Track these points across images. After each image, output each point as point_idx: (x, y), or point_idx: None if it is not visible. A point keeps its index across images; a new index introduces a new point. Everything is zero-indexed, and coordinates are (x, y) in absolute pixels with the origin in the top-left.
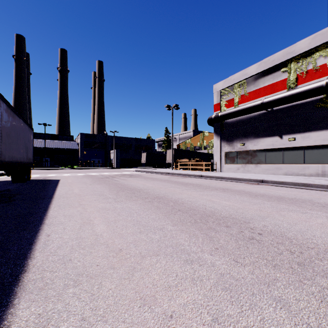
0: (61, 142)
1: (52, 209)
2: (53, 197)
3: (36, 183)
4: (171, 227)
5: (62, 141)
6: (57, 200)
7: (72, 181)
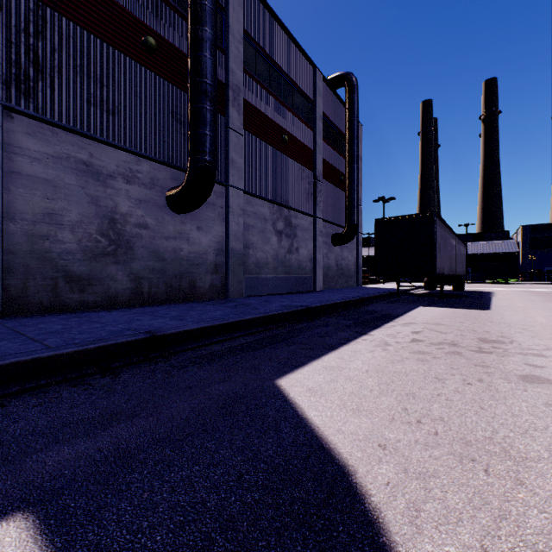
0: (487, 244)
1: (493, 300)
2: (491, 298)
3: (472, 292)
4: None
5: (489, 242)
6: (494, 299)
7: (505, 293)
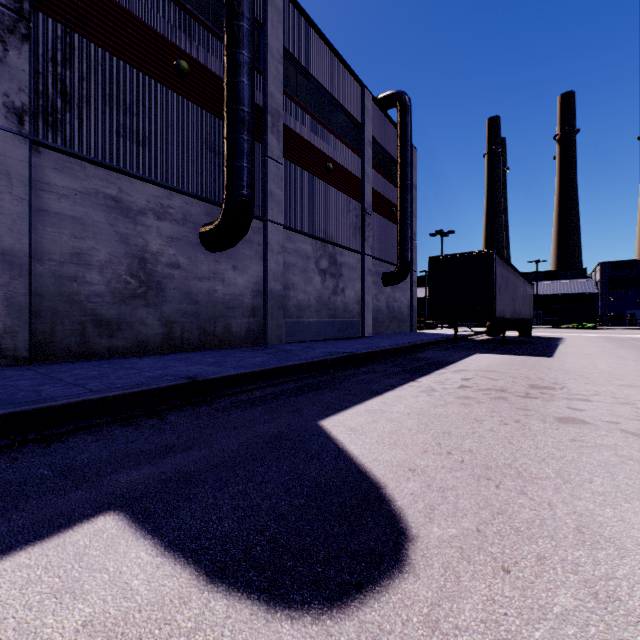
0: (561, 283)
1: (560, 347)
2: (558, 344)
3: (539, 338)
4: (630, 355)
5: (563, 281)
6: (562, 345)
7: (577, 339)
